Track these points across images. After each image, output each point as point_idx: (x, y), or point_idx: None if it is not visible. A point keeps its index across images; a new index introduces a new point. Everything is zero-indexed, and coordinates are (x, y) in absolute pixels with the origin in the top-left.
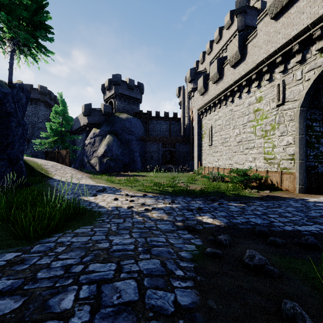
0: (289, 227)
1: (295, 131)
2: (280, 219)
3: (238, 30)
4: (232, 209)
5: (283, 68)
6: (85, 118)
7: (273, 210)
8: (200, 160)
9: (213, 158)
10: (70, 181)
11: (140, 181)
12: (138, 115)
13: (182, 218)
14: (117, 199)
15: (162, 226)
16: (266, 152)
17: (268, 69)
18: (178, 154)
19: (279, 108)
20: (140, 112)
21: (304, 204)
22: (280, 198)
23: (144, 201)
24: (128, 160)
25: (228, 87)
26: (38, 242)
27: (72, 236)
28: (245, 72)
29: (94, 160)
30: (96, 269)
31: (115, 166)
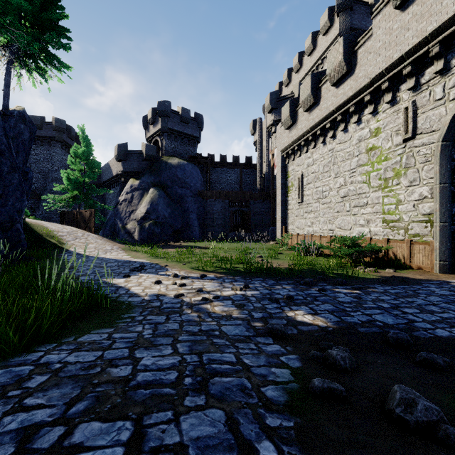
0: (443, 331)
1: (433, 178)
2: (423, 316)
3: (341, 34)
4: (342, 298)
5: (414, 83)
6: (119, 165)
7: (408, 300)
8: (285, 224)
9: (304, 221)
10: (94, 255)
11: (197, 255)
12: (194, 160)
13: (262, 315)
14: (160, 281)
15: (229, 329)
16: (387, 211)
17: (390, 85)
18: (253, 216)
19: (407, 144)
20: (197, 156)
21: (454, 291)
22: (413, 280)
23: (202, 286)
24: (180, 224)
25: (328, 115)
26: (4, 363)
27: (71, 351)
28: (354, 92)
29: (131, 225)
30: (88, 439)
31: (162, 233)
